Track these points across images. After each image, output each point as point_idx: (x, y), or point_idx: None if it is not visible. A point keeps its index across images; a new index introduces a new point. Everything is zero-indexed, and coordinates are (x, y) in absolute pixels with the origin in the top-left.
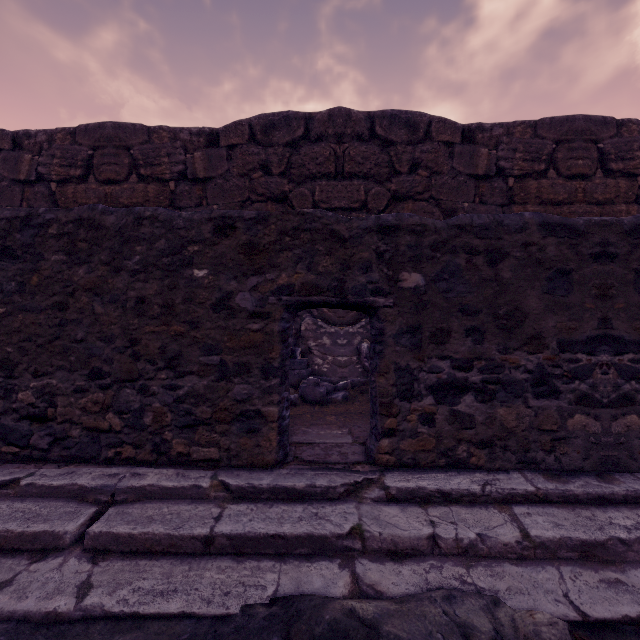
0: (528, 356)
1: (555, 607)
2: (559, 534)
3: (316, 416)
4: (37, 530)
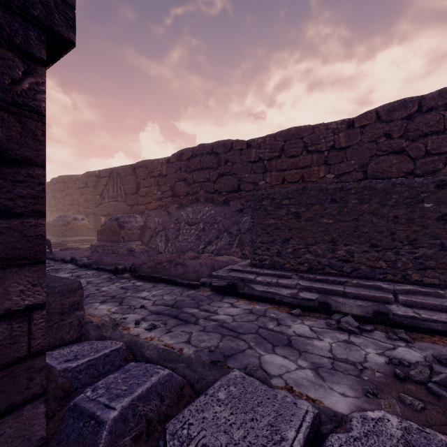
0: None
1: None
2: None
3: None
4: (379, 295)
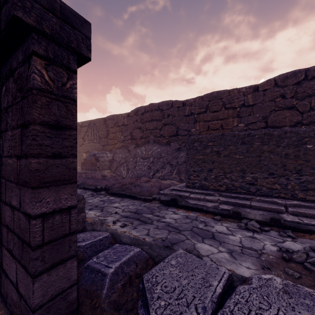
0: None
1: None
2: None
3: None
4: (275, 207)
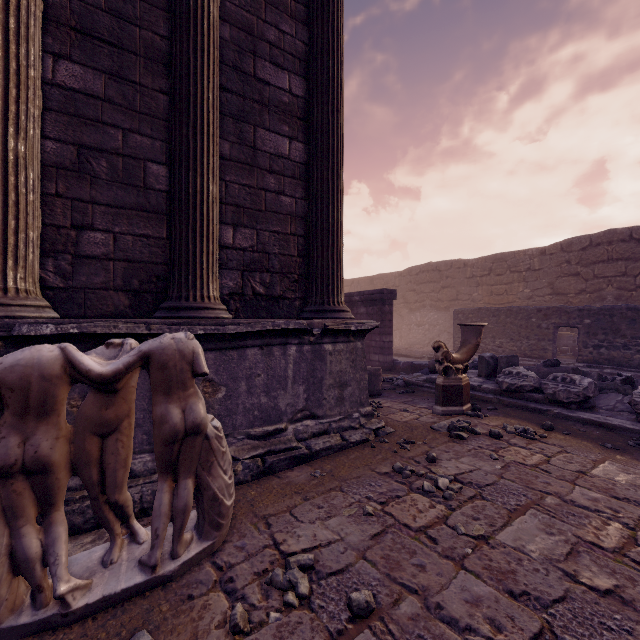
0: (621, 340)
1: None
2: (608, 371)
3: (574, 358)
4: None
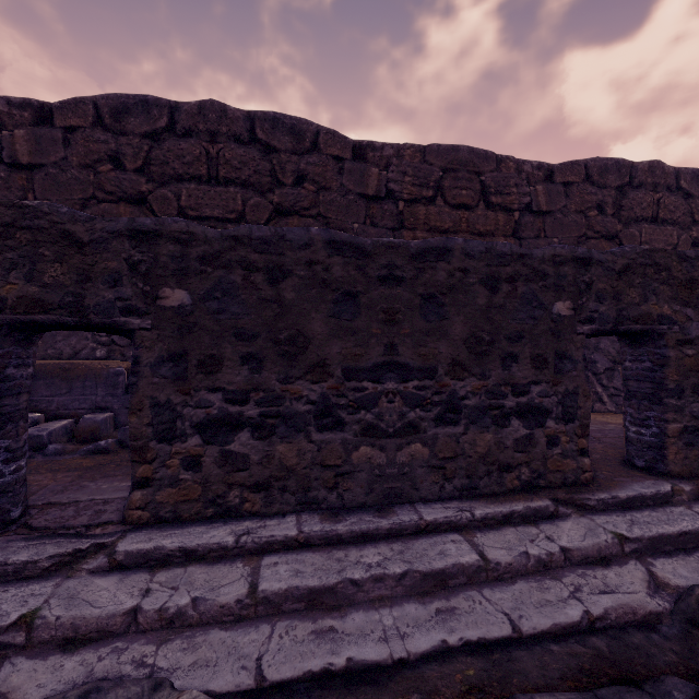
0: (311, 385)
1: (234, 677)
2: (289, 584)
3: (123, 465)
4: None
